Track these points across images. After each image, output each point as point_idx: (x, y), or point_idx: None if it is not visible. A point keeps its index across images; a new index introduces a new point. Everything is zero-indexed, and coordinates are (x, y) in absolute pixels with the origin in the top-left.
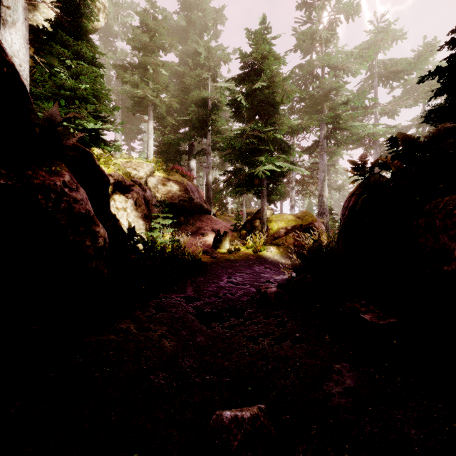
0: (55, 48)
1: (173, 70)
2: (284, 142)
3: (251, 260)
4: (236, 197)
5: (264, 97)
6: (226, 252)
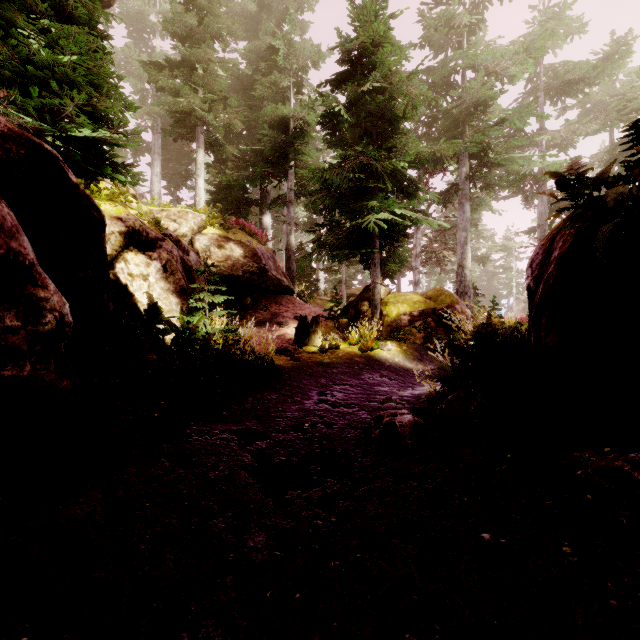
0: None
1: (235, 73)
2: (408, 178)
3: (358, 363)
4: (331, 271)
5: (377, 107)
6: (317, 351)
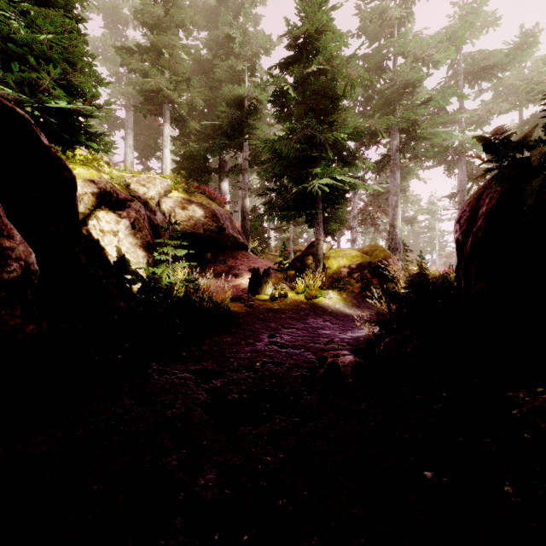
0: None
1: (197, 58)
2: (347, 148)
3: (304, 310)
4: (281, 230)
5: (320, 86)
6: (268, 299)
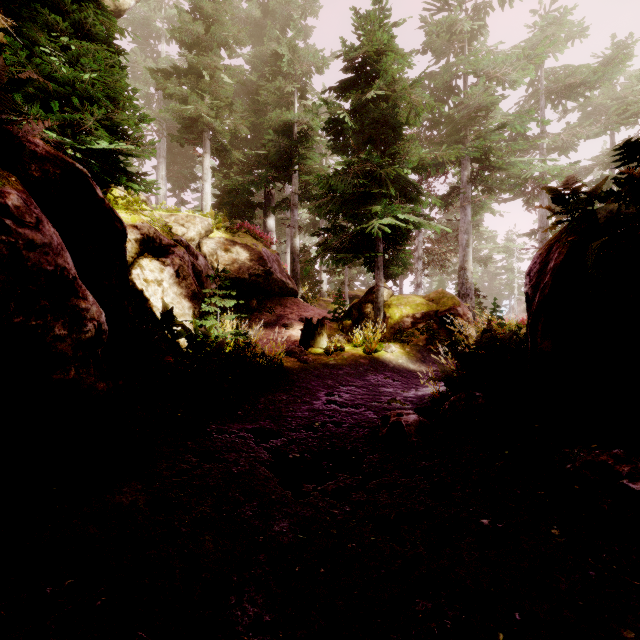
0: (41, 14)
1: (241, 79)
2: (411, 183)
3: (363, 365)
4: (334, 273)
5: (380, 114)
6: (323, 353)
